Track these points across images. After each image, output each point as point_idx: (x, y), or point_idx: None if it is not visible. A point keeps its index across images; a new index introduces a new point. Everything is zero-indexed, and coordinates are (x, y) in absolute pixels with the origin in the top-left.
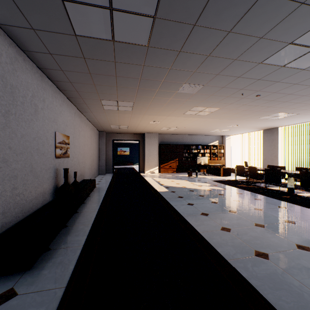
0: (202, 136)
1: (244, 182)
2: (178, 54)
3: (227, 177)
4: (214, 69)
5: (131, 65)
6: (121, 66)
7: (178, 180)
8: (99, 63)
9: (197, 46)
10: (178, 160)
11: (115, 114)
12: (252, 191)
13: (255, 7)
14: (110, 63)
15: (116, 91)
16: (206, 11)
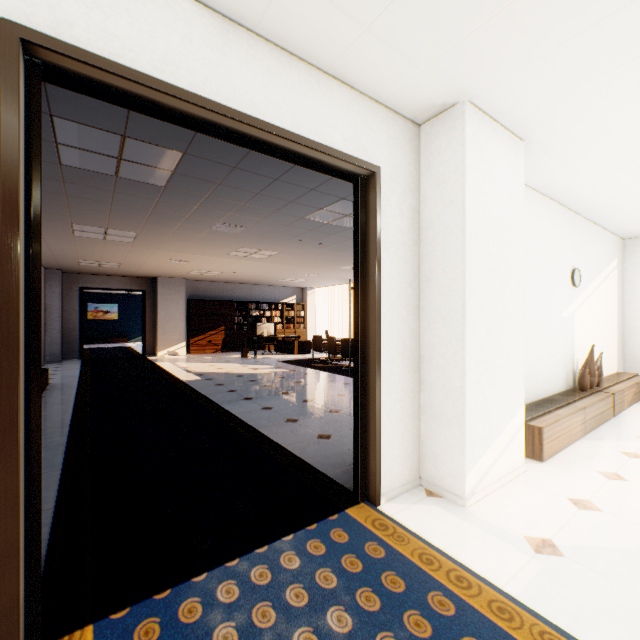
0: (270, 287)
1: (323, 361)
2: (206, 198)
3: (305, 355)
4: (255, 215)
5: (139, 197)
6: (123, 196)
7: (222, 363)
8: (87, 189)
9: (227, 196)
10: (226, 329)
11: (96, 244)
12: (326, 370)
13: (274, 184)
14: (105, 191)
15: (108, 217)
16: (228, 178)
